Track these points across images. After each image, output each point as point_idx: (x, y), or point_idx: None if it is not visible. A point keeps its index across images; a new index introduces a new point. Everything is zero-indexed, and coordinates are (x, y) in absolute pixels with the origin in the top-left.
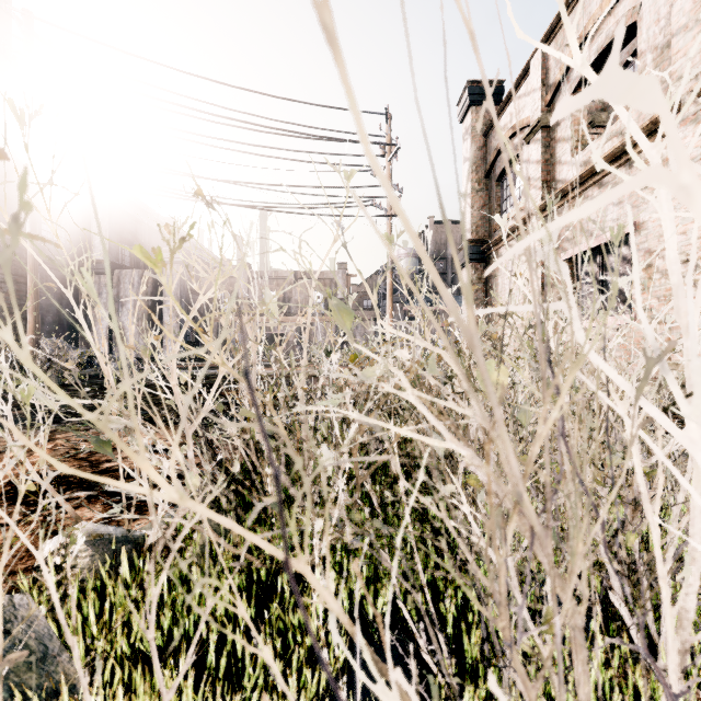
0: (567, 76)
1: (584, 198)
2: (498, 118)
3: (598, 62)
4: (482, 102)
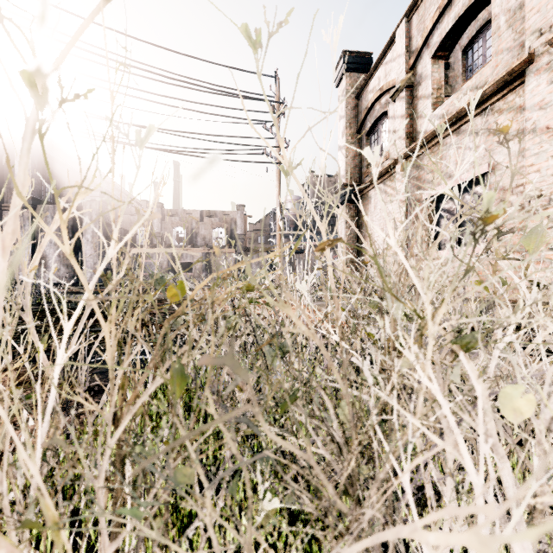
0: (428, 42)
1: (443, 145)
2: (368, 82)
3: (455, 29)
4: (354, 69)
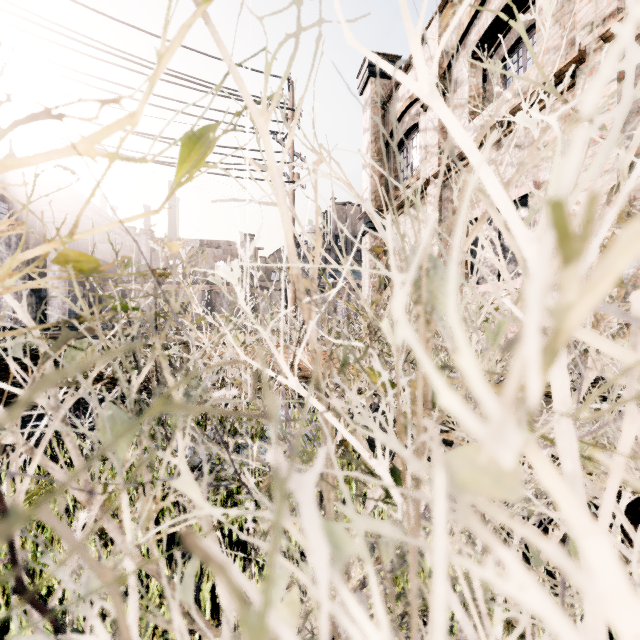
0: (464, 41)
1: None
2: (396, 90)
3: (495, 26)
4: (381, 75)
